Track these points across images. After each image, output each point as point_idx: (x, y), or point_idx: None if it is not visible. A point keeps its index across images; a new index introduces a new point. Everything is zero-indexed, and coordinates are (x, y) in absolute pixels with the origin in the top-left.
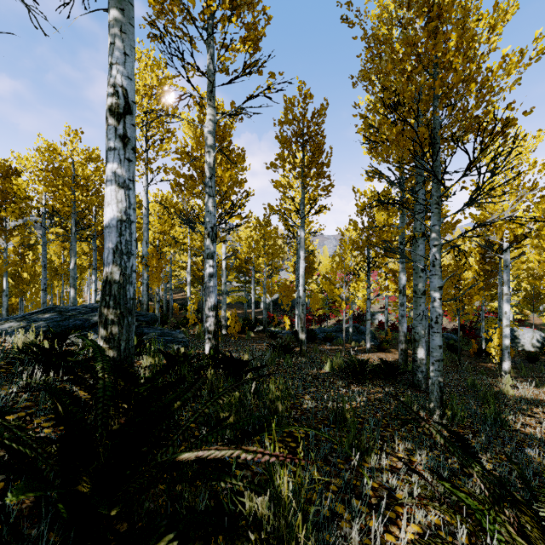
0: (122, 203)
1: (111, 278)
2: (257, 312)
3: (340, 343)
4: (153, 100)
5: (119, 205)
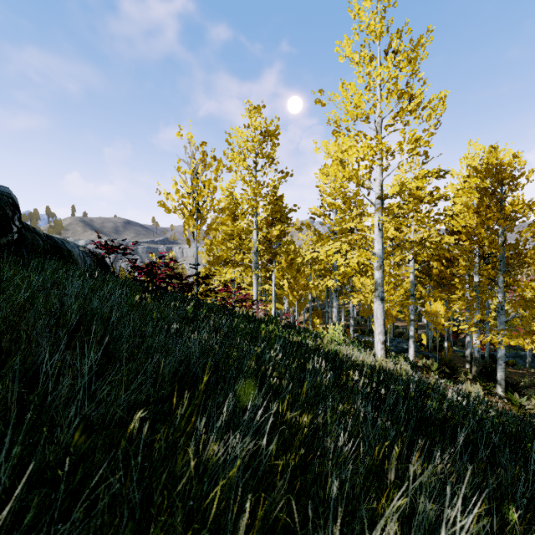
0: (478, 342)
1: (477, 356)
2: (421, 326)
3: (520, 368)
4: (400, 232)
5: (478, 342)
